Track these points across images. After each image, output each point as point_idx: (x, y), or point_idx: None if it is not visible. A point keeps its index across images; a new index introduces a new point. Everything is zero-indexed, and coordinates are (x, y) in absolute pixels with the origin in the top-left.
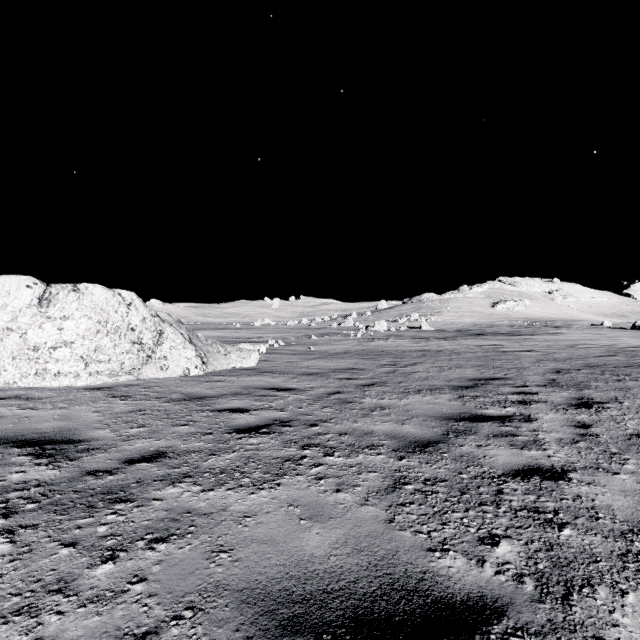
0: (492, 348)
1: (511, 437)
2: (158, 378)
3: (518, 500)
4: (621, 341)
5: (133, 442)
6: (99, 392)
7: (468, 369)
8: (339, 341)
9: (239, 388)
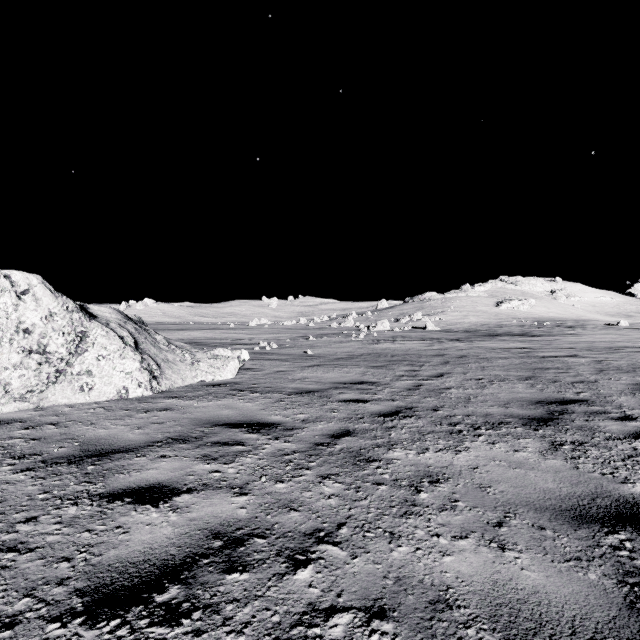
0: (524, 352)
1: None
2: (73, 404)
3: None
4: None
5: None
6: None
7: (517, 384)
8: (340, 343)
9: (188, 425)
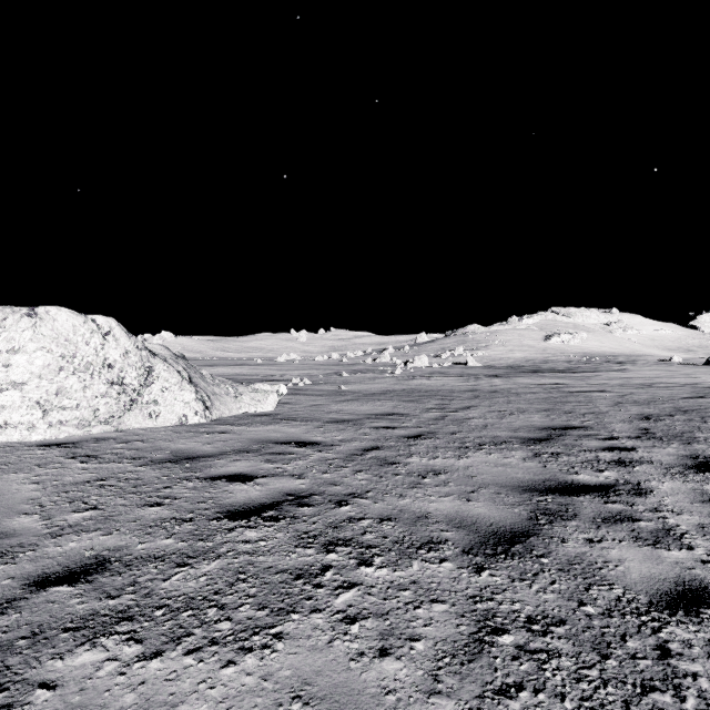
0: (555, 388)
1: (629, 523)
2: (145, 428)
3: (707, 674)
4: (702, 379)
5: (65, 539)
6: (56, 450)
7: (534, 414)
8: (374, 379)
9: (247, 442)
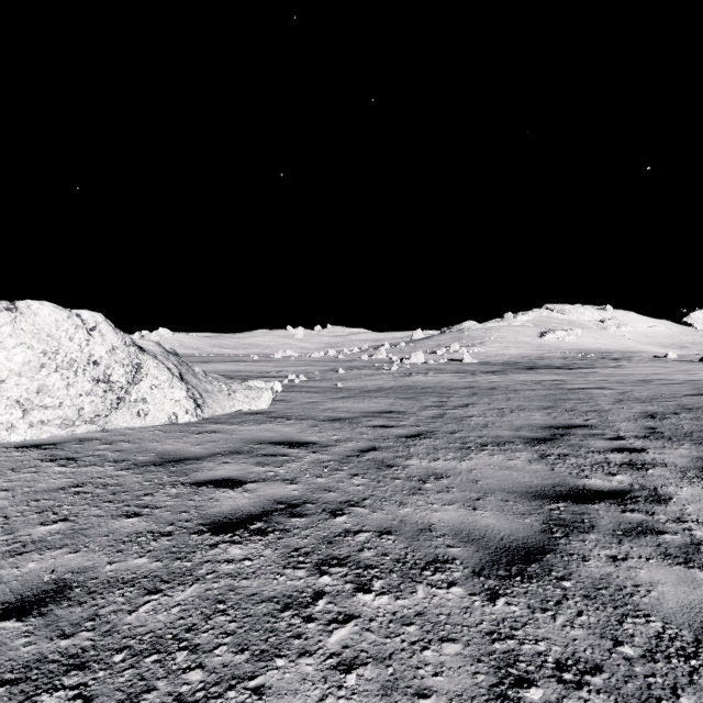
0: (554, 384)
1: (653, 536)
2: (133, 428)
3: None
4: (700, 376)
5: (25, 559)
6: (35, 452)
7: (535, 412)
8: (371, 376)
9: (238, 443)
